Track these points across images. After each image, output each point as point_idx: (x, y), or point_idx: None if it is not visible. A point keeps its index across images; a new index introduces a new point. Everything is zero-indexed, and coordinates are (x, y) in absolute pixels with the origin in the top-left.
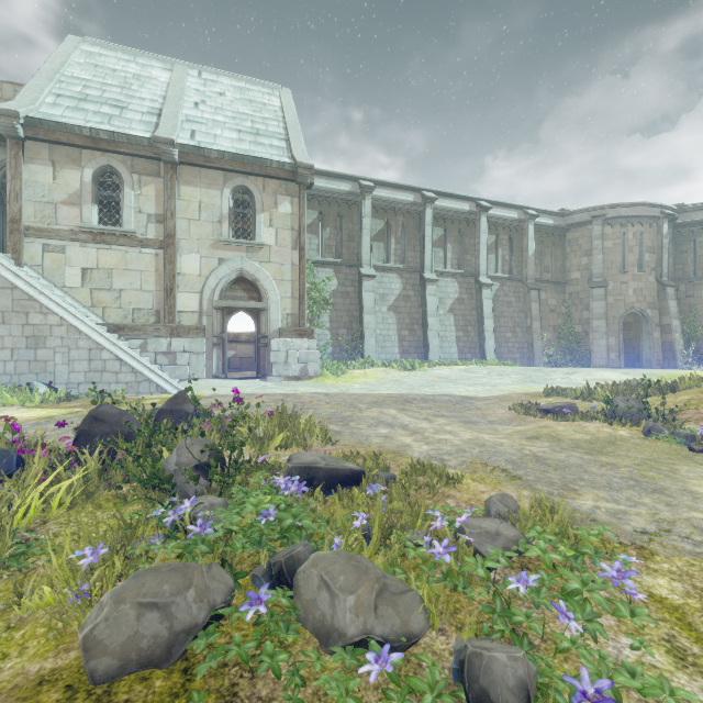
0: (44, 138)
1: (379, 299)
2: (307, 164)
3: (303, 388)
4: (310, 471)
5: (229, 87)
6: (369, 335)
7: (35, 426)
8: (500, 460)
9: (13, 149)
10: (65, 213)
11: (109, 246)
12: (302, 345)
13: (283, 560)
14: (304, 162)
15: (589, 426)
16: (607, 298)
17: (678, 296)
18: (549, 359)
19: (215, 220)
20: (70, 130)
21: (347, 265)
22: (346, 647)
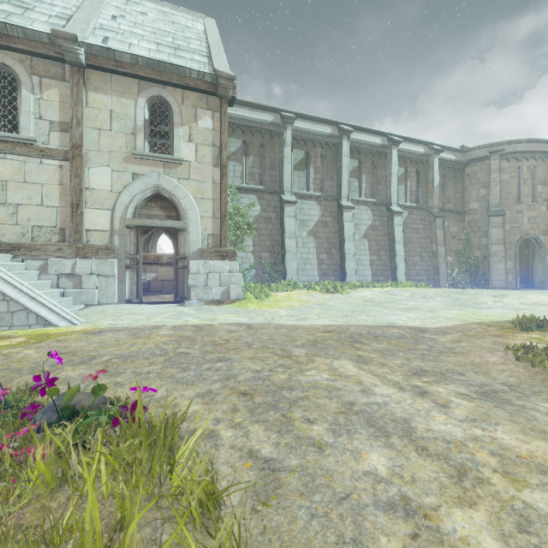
0: None
1: (299, 224)
2: (228, 74)
3: (223, 315)
4: None
5: (151, 9)
6: (290, 258)
7: None
8: None
9: None
10: None
11: (3, 155)
12: (223, 267)
13: None
14: (226, 71)
15: None
16: (504, 225)
17: None
18: (452, 281)
19: (129, 131)
20: None
21: (269, 192)
22: None
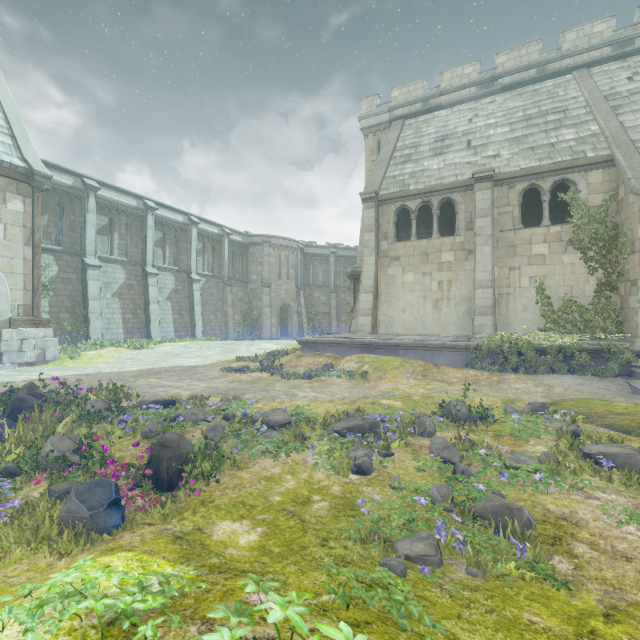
0: None
1: (104, 286)
2: (45, 174)
3: (53, 372)
4: (157, 402)
5: None
6: (95, 319)
7: None
8: (221, 391)
9: None
10: None
11: None
12: (38, 334)
13: (177, 416)
14: (43, 171)
15: (253, 375)
16: (272, 294)
17: (305, 295)
18: (239, 334)
19: None
20: None
21: (69, 253)
22: (201, 422)
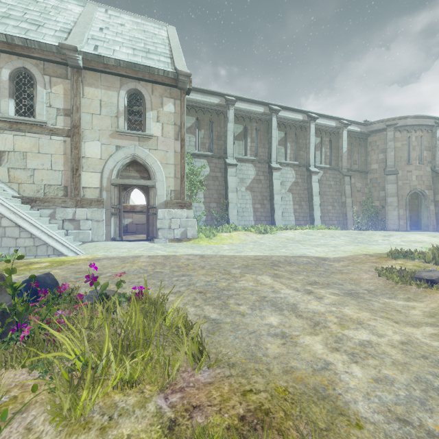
0: None
1: (239, 181)
2: (186, 72)
3: (182, 249)
4: None
5: (128, 21)
6: (232, 207)
7: None
8: None
9: None
10: None
11: (24, 133)
12: (182, 214)
13: None
14: (184, 70)
15: None
16: (397, 182)
17: None
18: (357, 225)
19: (113, 115)
20: None
21: (216, 157)
22: None
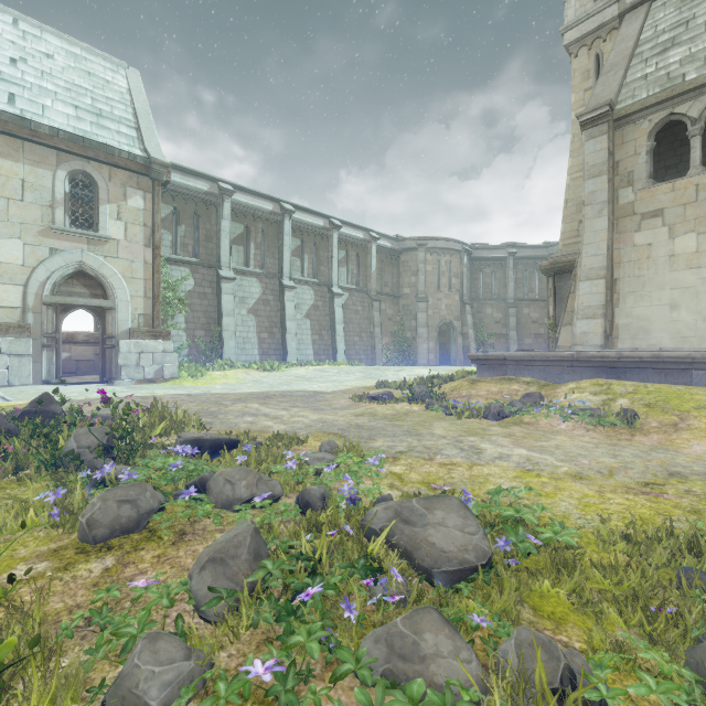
0: None
1: (239, 302)
2: (163, 161)
3: (161, 390)
4: (199, 442)
5: (58, 49)
6: (229, 337)
7: None
8: (334, 429)
9: None
10: None
11: None
12: (157, 347)
13: (197, 480)
14: (160, 158)
15: (397, 406)
16: (429, 310)
17: (473, 311)
18: (388, 360)
19: (46, 204)
20: None
21: (205, 265)
22: (242, 505)
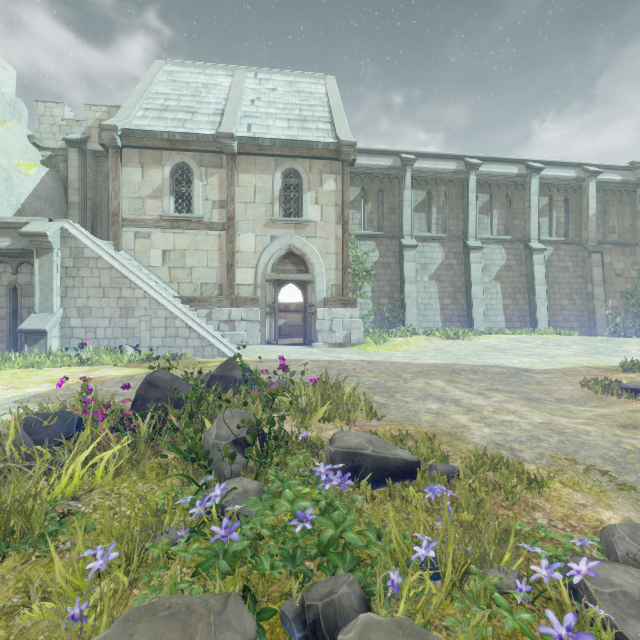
0: (135, 145)
1: (420, 268)
2: (350, 141)
3: (346, 355)
4: (354, 458)
5: (280, 82)
6: (410, 304)
7: (118, 384)
8: (592, 457)
9: (114, 157)
10: (150, 205)
11: (183, 231)
12: (345, 314)
13: (320, 607)
14: (347, 140)
15: None
16: None
17: None
18: (615, 328)
19: (268, 201)
20: (154, 135)
21: (388, 237)
22: None
